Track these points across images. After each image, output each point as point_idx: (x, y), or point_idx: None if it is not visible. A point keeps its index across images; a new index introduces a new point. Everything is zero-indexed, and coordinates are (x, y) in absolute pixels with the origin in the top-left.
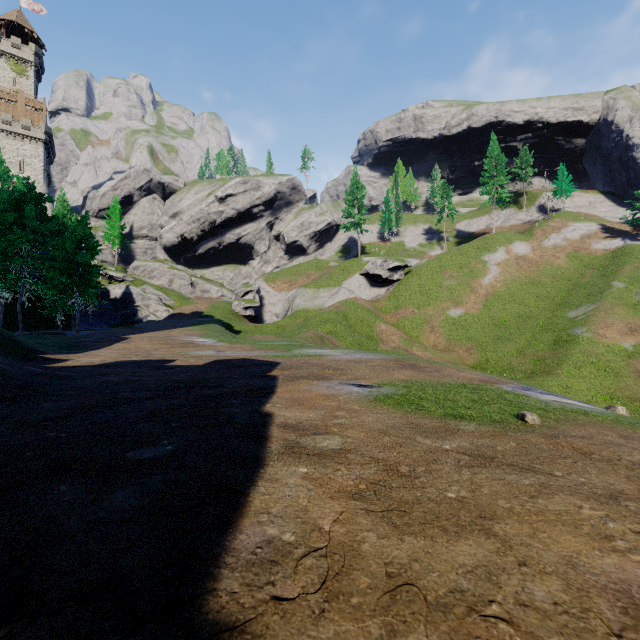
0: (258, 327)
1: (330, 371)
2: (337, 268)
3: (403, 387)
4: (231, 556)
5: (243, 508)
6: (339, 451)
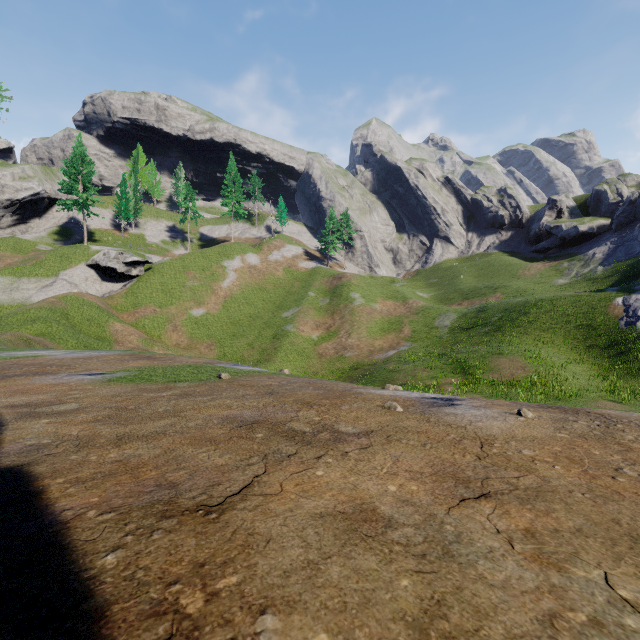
0: None
1: (54, 368)
2: (51, 254)
3: (137, 371)
4: (2, 454)
5: None
6: (77, 409)
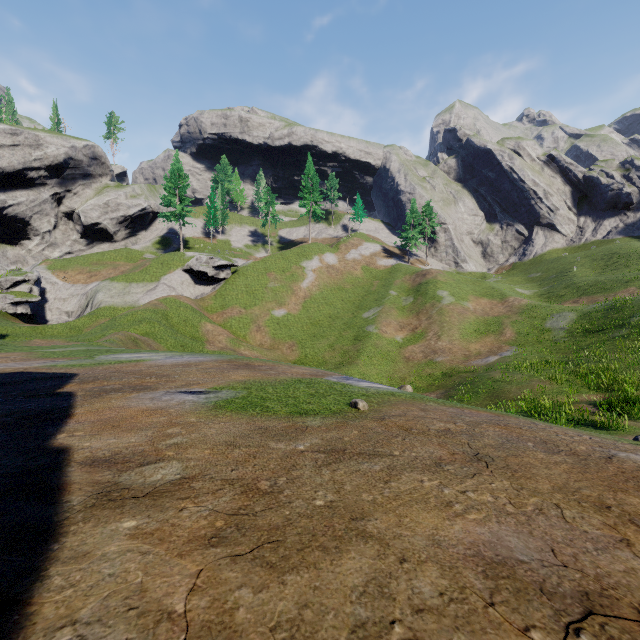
0: (38, 329)
1: (153, 379)
2: (155, 261)
3: (243, 389)
4: None
5: (18, 634)
6: (180, 481)
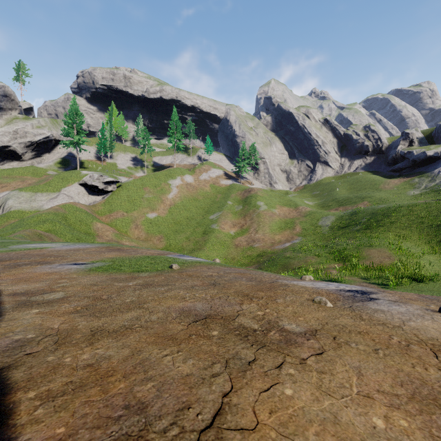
0: None
1: (52, 258)
2: (56, 176)
3: (110, 261)
4: None
5: None
6: (63, 298)
